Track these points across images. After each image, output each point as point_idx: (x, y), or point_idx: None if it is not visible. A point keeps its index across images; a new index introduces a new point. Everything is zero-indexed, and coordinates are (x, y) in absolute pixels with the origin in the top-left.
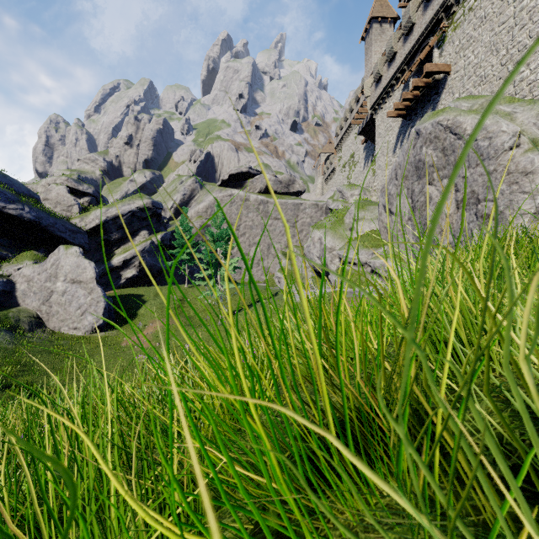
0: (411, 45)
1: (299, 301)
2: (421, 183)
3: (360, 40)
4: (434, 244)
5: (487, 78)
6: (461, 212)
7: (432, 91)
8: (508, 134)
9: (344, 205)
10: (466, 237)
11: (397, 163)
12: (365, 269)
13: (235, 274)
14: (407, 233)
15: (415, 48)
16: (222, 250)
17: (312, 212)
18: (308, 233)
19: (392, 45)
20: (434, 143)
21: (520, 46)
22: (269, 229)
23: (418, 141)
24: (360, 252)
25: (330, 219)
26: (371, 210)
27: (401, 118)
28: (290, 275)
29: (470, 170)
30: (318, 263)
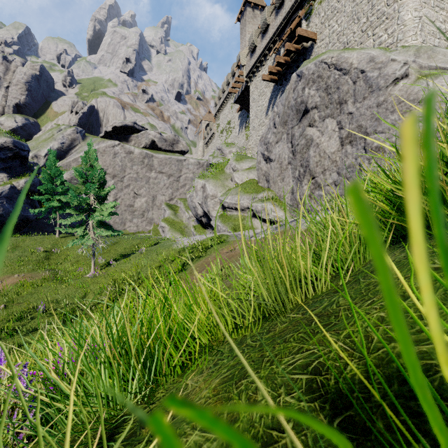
0: (282, 18)
1: (181, 247)
2: (302, 126)
3: (236, 20)
4: (317, 184)
5: (349, 44)
6: (346, 149)
7: (300, 58)
8: (399, 62)
9: (223, 161)
10: (353, 173)
11: (275, 113)
12: (246, 213)
13: (119, 225)
14: (287, 177)
15: (286, 20)
16: (95, 193)
17: (195, 168)
18: (191, 187)
19: (266, 16)
20: (317, 83)
21: (379, 14)
22: (153, 182)
23: (301, 82)
24: (241, 197)
25: (212, 170)
26: (249, 162)
27: (273, 84)
28: (174, 225)
29: (356, 105)
30: (200, 211)
